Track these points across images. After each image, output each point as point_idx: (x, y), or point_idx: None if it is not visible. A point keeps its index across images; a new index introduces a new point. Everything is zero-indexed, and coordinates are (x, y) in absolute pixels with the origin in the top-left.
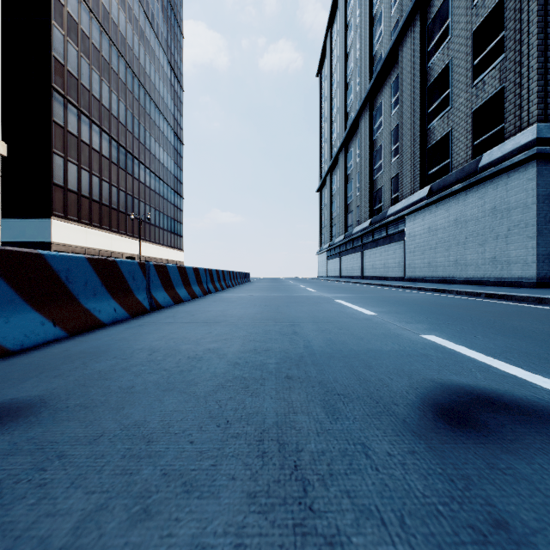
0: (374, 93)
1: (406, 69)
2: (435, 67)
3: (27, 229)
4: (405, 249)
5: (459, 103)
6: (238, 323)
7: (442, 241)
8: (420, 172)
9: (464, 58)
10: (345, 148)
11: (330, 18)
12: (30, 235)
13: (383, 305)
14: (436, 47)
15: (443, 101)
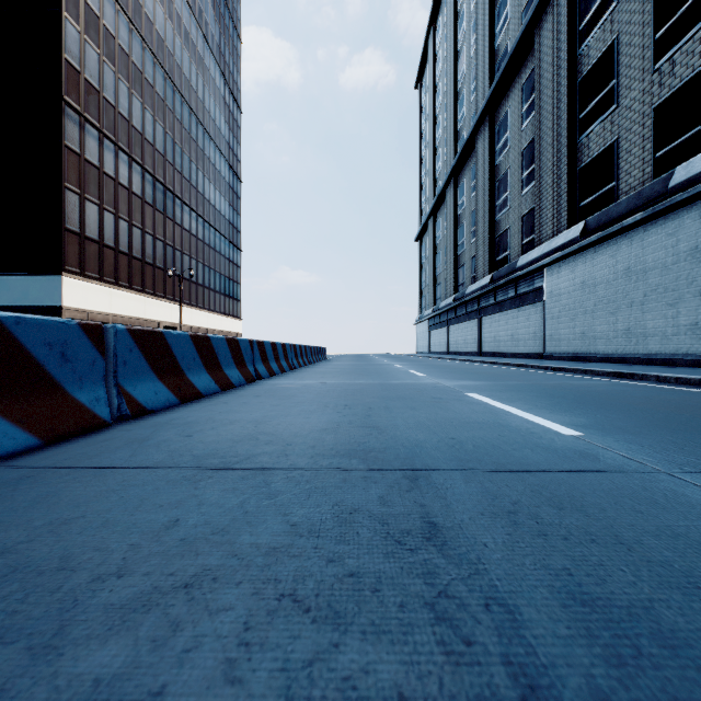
0: (496, 100)
1: (545, 60)
2: (590, 52)
3: (30, 290)
4: (544, 314)
5: (630, 99)
6: (274, 470)
7: (604, 300)
8: (568, 203)
9: (639, 32)
10: (454, 180)
11: (433, 8)
12: (35, 297)
13: (567, 407)
14: (593, 23)
15: (604, 99)
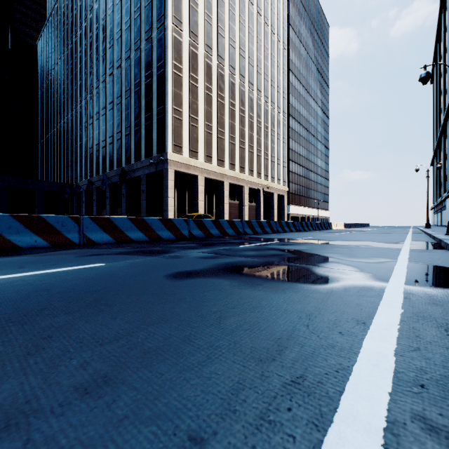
0: (444, 132)
1: (447, 135)
2: None
3: None
4: (446, 213)
5: None
6: None
7: None
8: None
9: None
10: (439, 148)
11: (434, 59)
12: None
13: None
14: None
15: None
